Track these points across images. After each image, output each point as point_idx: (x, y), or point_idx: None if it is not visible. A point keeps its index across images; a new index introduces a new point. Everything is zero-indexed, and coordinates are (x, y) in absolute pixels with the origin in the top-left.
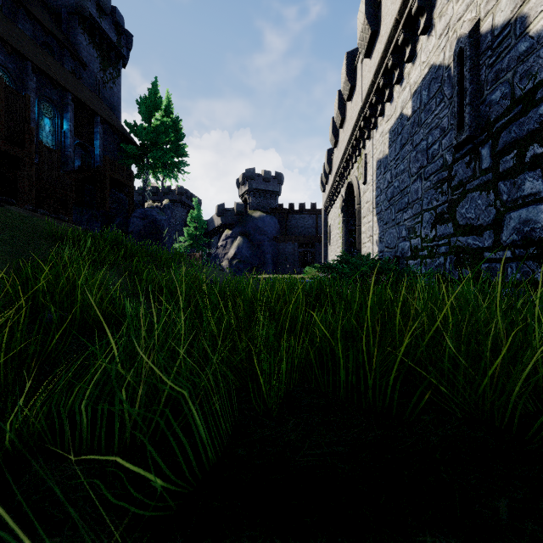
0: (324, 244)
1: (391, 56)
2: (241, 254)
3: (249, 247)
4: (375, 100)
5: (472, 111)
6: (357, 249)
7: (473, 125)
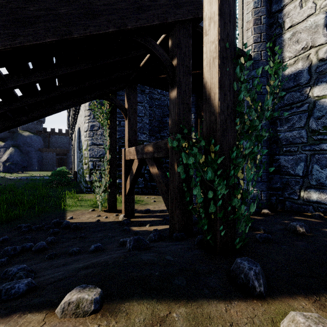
0: (70, 156)
1: (74, 111)
2: (13, 159)
3: (20, 154)
4: (74, 118)
5: (79, 145)
6: (74, 165)
7: (79, 148)
